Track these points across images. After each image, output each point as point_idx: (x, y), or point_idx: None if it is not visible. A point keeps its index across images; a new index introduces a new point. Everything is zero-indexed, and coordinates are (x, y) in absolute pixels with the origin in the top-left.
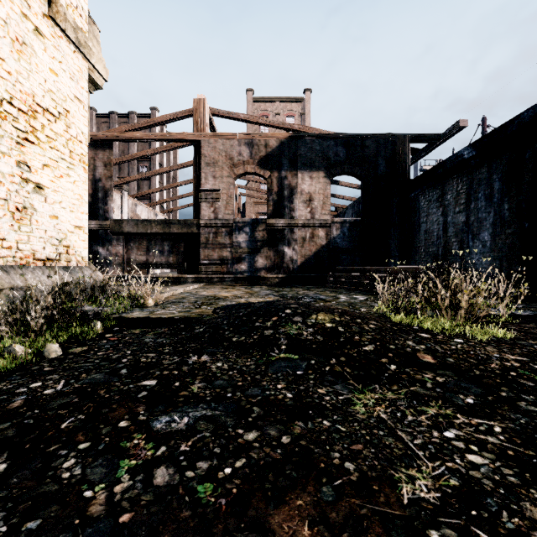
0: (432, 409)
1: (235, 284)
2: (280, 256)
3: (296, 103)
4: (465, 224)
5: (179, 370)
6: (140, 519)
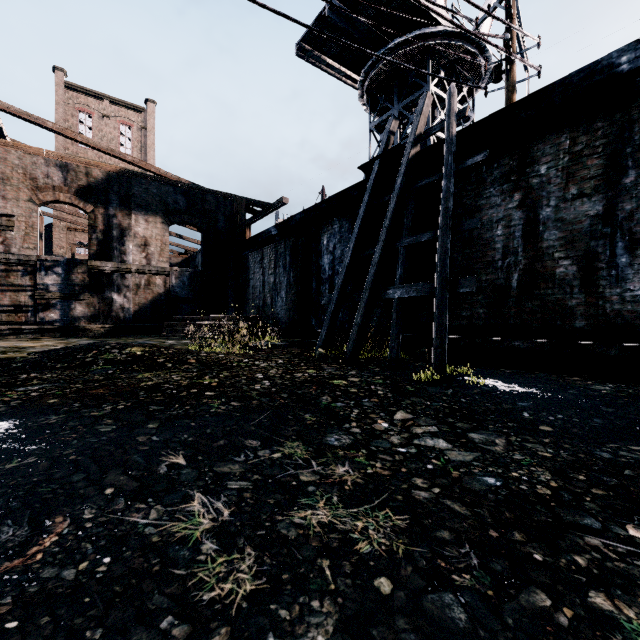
0: (175, 373)
1: (40, 337)
2: (108, 303)
3: (135, 112)
4: (274, 284)
5: (15, 380)
6: (32, 397)
